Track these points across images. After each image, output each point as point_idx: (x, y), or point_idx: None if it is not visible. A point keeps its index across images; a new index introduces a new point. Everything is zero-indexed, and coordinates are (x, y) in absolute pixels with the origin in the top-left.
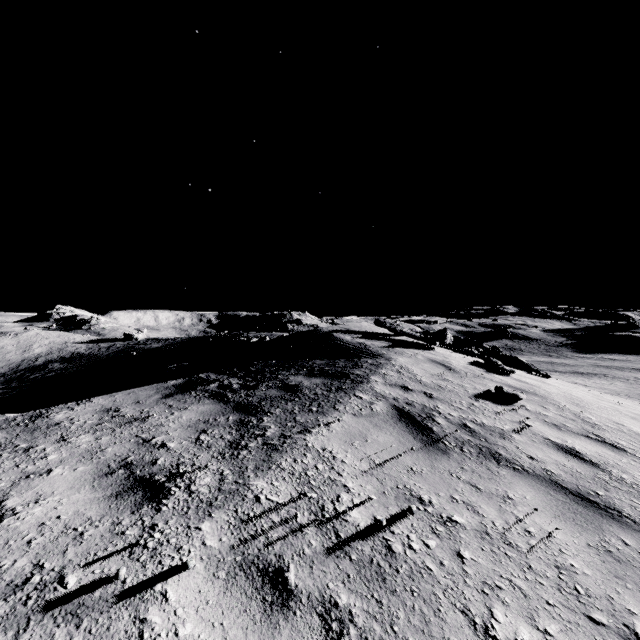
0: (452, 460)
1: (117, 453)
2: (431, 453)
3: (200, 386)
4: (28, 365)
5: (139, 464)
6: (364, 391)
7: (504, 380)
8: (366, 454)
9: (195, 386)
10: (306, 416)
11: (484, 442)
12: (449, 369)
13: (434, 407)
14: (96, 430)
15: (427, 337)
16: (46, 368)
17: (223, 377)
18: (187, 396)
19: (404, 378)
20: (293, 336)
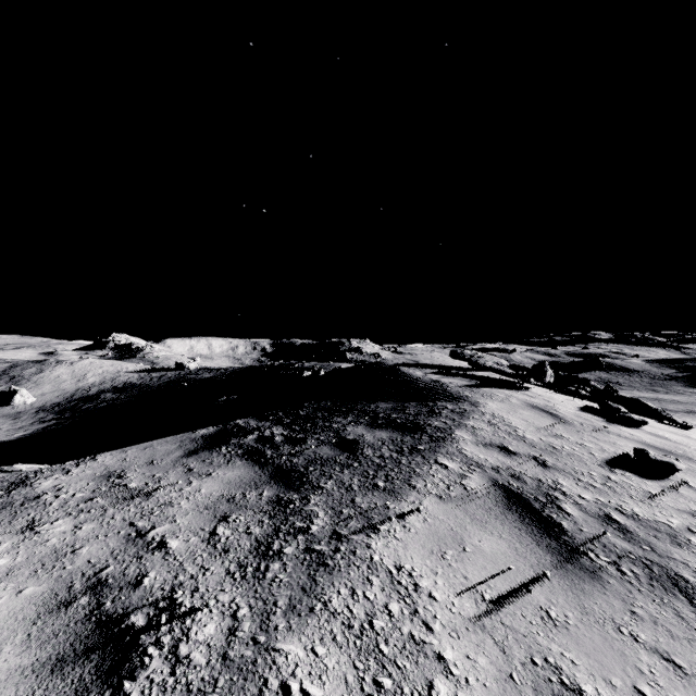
0: (611, 594)
1: (92, 558)
2: (572, 577)
3: (234, 438)
4: (82, 395)
5: (115, 585)
6: (449, 455)
7: (636, 435)
8: (467, 579)
9: (228, 438)
10: (369, 497)
11: (651, 553)
12: (560, 420)
13: (554, 483)
14: (81, 511)
15: (519, 373)
16: (99, 398)
17: (265, 425)
18: (215, 454)
19: (501, 434)
20: (352, 370)
